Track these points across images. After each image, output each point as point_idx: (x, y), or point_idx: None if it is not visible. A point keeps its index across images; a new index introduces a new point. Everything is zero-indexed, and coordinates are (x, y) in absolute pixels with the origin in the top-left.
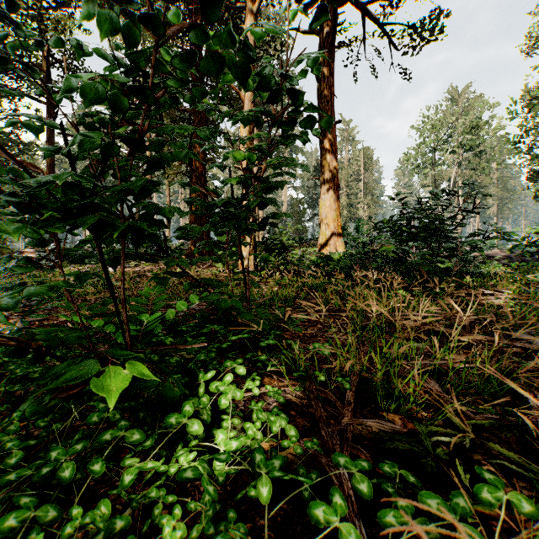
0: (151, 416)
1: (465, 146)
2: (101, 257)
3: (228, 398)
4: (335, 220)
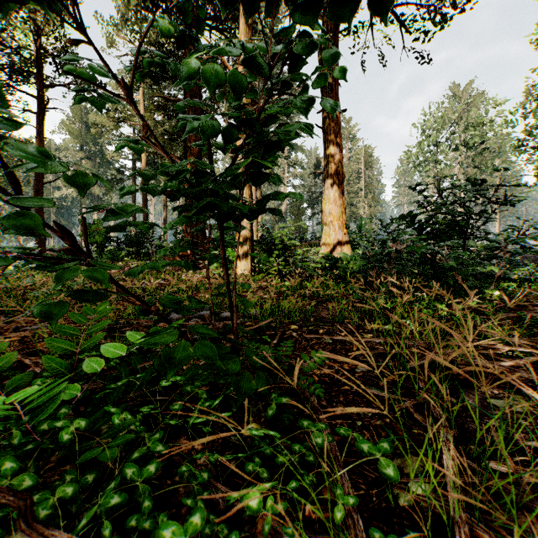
0: None
1: (469, 143)
2: None
3: None
4: (340, 217)
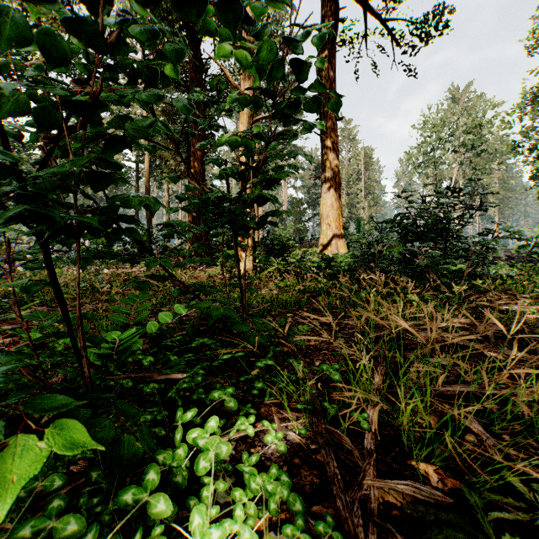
0: (107, 477)
1: (466, 145)
2: (47, 263)
3: (209, 458)
4: (337, 219)
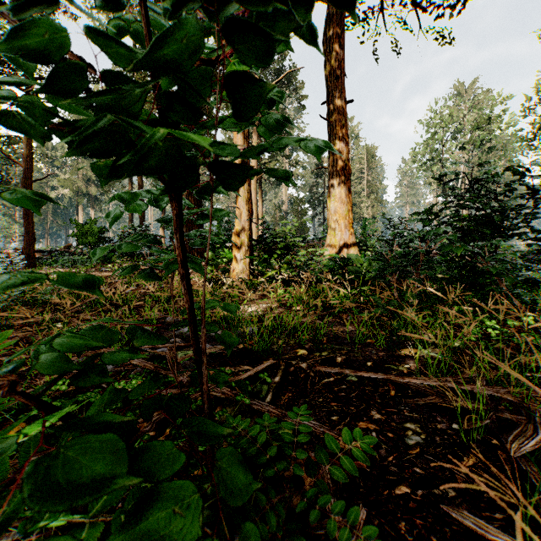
0: None
1: (475, 141)
2: None
3: None
4: (346, 216)
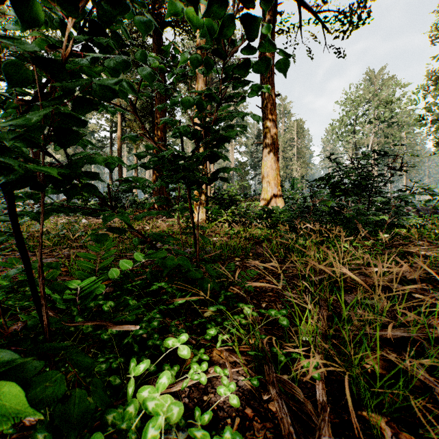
0: (53, 438)
1: (381, 117)
2: None
3: (159, 424)
4: (275, 178)
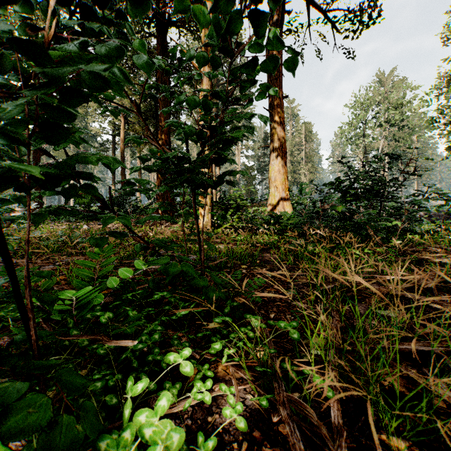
0: None
1: (391, 120)
2: None
3: None
4: (283, 183)
